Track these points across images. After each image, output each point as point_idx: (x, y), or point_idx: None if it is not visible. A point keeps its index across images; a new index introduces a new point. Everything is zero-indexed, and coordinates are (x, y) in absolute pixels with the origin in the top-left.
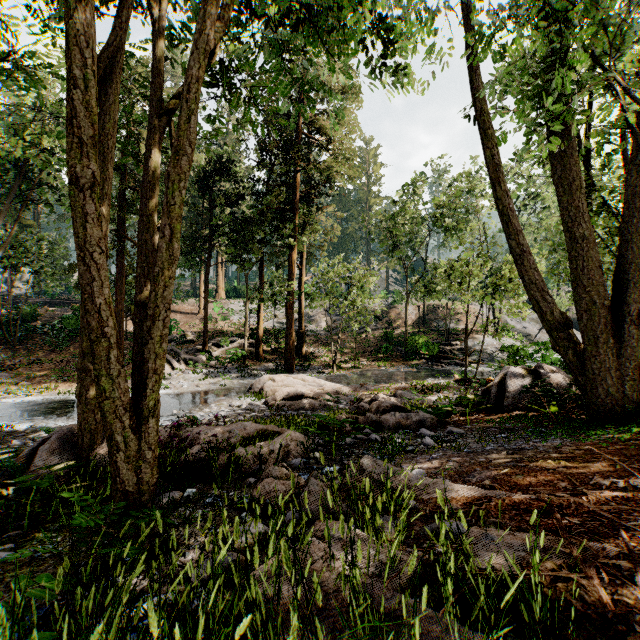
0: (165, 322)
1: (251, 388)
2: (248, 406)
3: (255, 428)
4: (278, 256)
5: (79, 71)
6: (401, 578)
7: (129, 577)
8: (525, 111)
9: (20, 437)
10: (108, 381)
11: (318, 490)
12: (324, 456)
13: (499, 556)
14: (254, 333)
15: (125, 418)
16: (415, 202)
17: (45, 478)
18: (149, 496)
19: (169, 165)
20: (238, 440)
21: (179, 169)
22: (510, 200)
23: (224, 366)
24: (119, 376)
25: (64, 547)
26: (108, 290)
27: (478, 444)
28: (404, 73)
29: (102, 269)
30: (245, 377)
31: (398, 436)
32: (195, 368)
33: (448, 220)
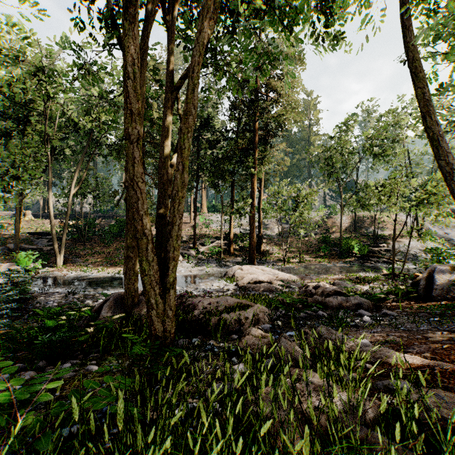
0: (179, 226)
1: (226, 274)
2: (224, 286)
3: (234, 301)
4: (243, 182)
5: (131, 68)
6: (365, 417)
7: (176, 387)
8: (451, 53)
9: (89, 298)
10: (147, 264)
11: (287, 347)
12: (284, 324)
13: (450, 412)
14: (227, 236)
15: (156, 288)
16: (348, 136)
17: (110, 323)
18: (170, 340)
19: (181, 123)
20: (223, 308)
21: (188, 125)
22: (438, 128)
23: (207, 258)
24: (153, 261)
25: (124, 366)
26: (147, 206)
27: (412, 324)
28: (343, 38)
29: (143, 192)
30: (221, 266)
31: (341, 314)
32: (188, 259)
33: (377, 148)
